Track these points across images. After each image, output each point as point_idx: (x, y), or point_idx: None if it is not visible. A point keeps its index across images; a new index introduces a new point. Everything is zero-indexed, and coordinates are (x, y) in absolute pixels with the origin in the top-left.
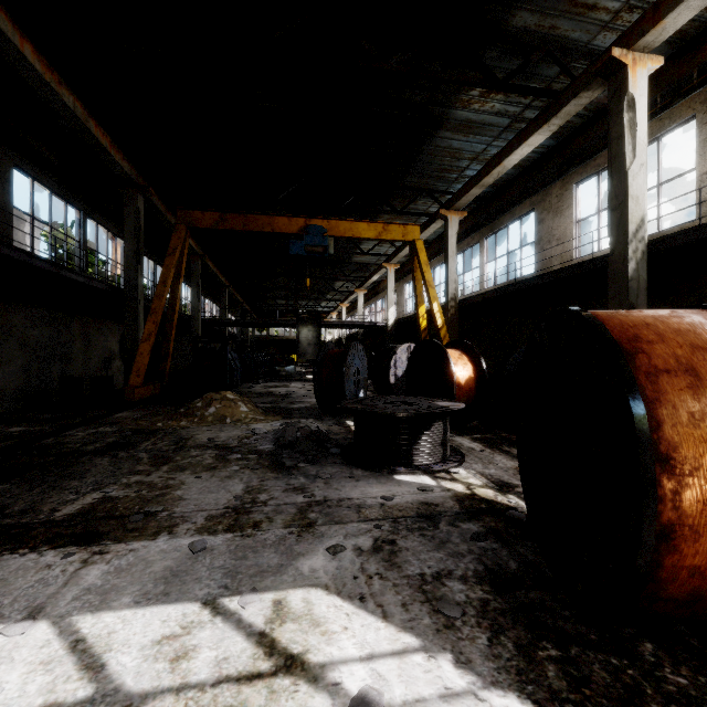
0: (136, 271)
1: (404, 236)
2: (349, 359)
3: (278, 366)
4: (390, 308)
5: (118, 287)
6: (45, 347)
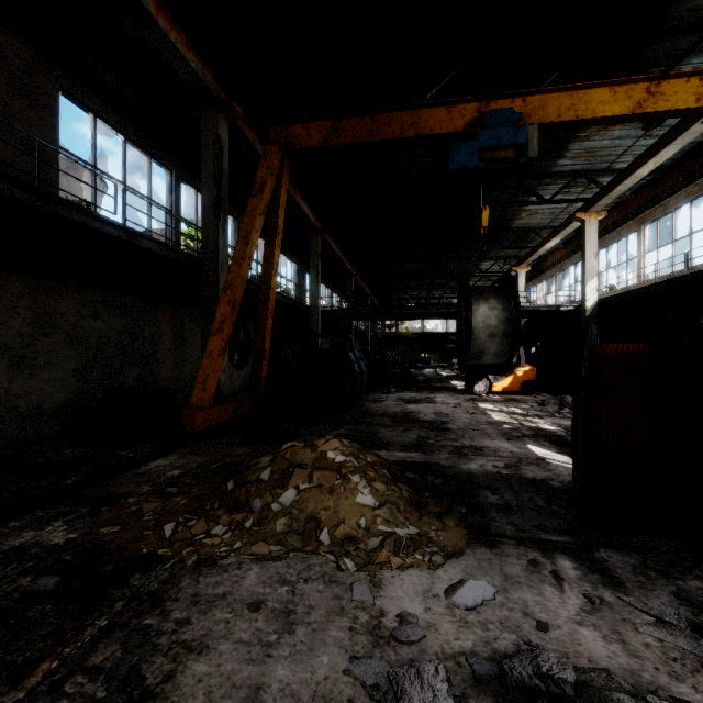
0: (215, 229)
1: (701, 100)
2: None
3: (414, 368)
4: (589, 282)
5: (190, 254)
6: (115, 344)
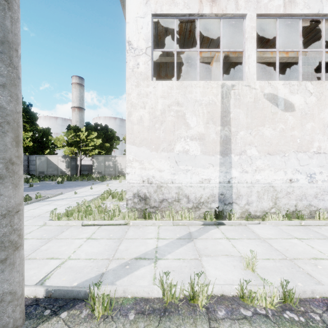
0: None
1: None
2: None
3: None
4: None
5: None
6: None
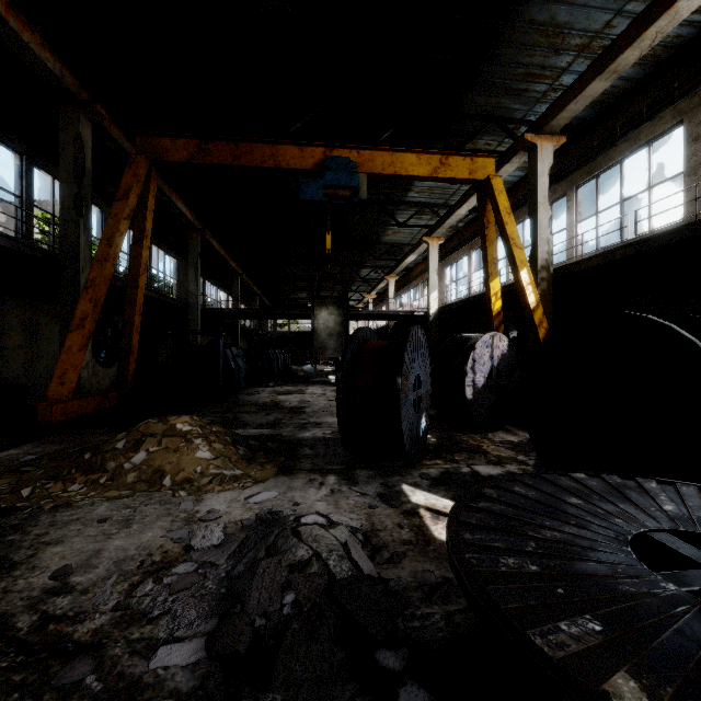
0: (76, 227)
1: (472, 174)
2: (407, 359)
3: (295, 364)
4: (432, 293)
5: (46, 250)
6: None
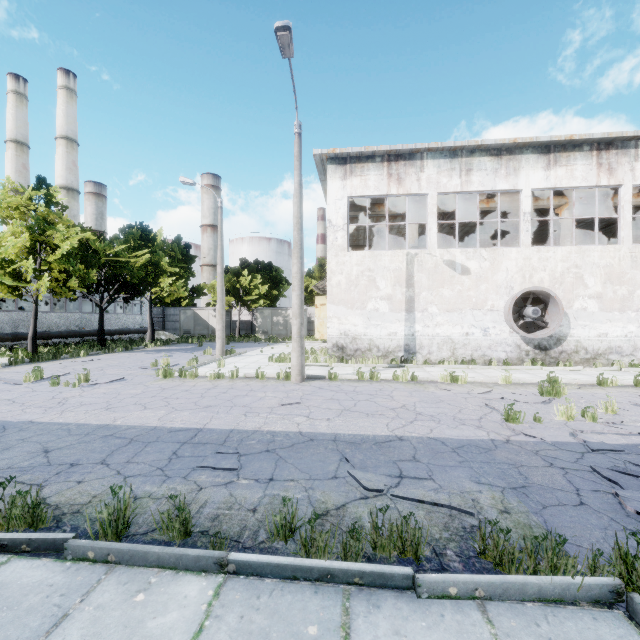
0: None
1: None
2: None
3: None
4: None
5: None
6: None
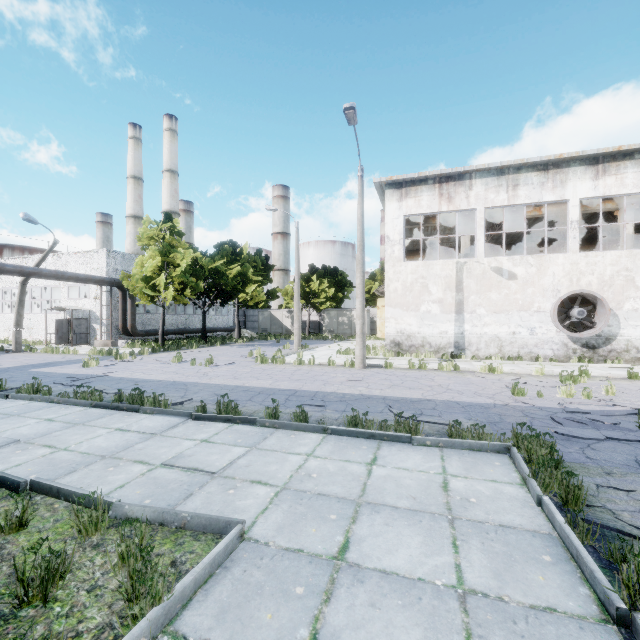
0: None
1: None
2: None
3: None
4: None
5: None
6: None
